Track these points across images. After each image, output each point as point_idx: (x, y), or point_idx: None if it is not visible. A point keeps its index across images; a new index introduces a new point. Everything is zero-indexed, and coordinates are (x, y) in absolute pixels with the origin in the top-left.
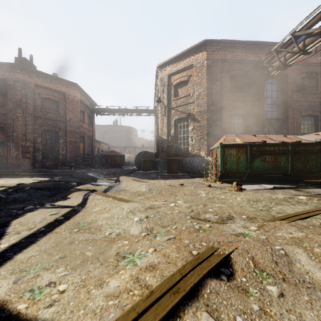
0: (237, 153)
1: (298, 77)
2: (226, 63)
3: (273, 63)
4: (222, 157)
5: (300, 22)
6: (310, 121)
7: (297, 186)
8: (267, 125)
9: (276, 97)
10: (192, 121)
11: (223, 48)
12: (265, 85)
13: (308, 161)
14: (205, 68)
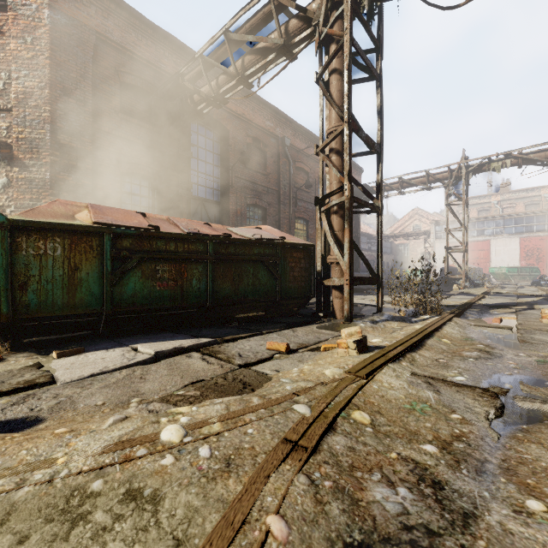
0: (71, 253)
1: (243, 141)
2: (110, 48)
3: (201, 88)
4: (4, 264)
5: (236, 14)
6: (257, 214)
7: (214, 340)
8: (198, 210)
9: (213, 163)
10: (4, 162)
11: (102, 8)
12: (195, 136)
13: (242, 277)
14: (47, 30)
